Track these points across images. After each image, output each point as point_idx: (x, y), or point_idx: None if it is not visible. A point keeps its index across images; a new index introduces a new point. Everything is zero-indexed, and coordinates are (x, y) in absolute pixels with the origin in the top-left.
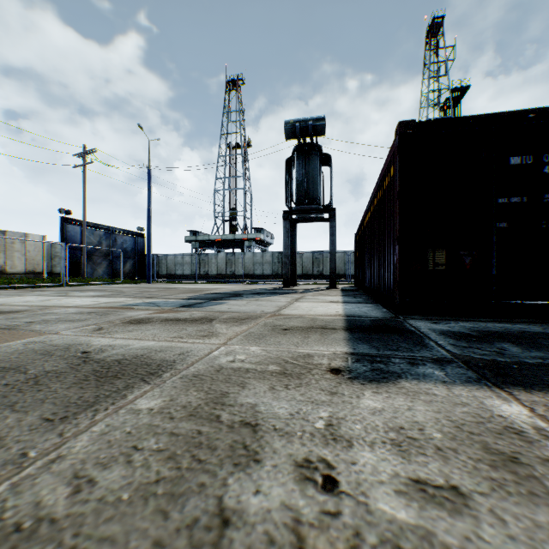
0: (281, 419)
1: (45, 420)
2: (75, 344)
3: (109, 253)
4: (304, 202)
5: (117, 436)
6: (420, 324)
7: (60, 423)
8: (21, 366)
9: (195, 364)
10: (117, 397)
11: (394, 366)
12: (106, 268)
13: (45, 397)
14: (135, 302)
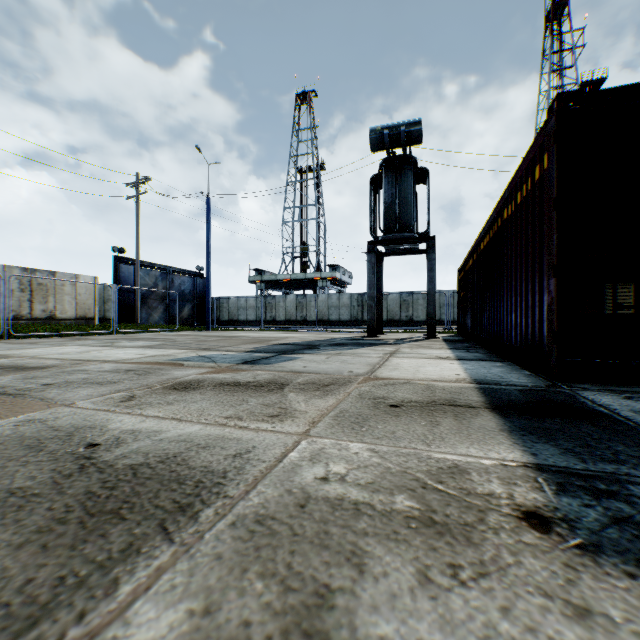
0: None
1: None
2: (84, 427)
3: (165, 296)
4: (395, 230)
5: None
6: (607, 401)
7: None
8: None
9: (259, 485)
10: (96, 588)
11: None
12: (162, 313)
13: None
14: (186, 355)
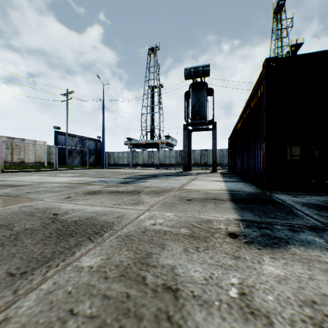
0: (198, 284)
1: (9, 275)
2: (50, 208)
3: (81, 151)
4: (196, 119)
5: (59, 296)
6: (284, 197)
7: (19, 278)
8: (11, 224)
9: (127, 226)
10: (67, 254)
11: (278, 232)
12: (80, 160)
13: (16, 251)
14: (93, 180)
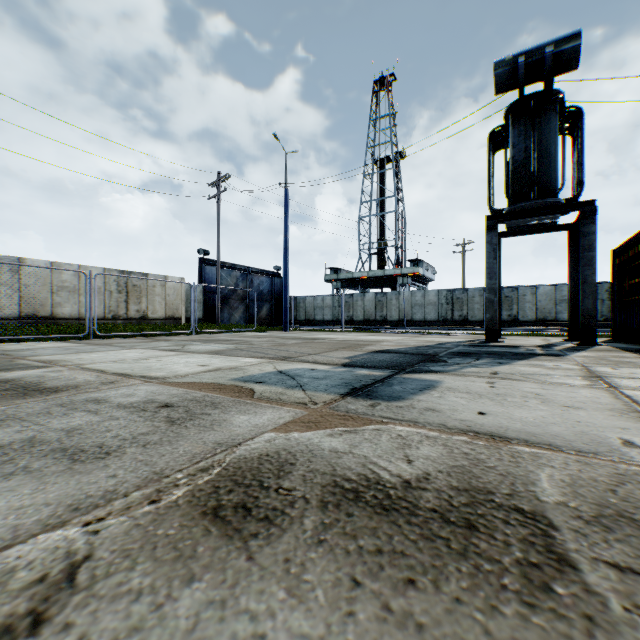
0: None
1: None
2: None
3: (245, 296)
4: (530, 196)
5: None
6: None
7: None
8: None
9: None
10: None
11: None
12: (242, 313)
13: None
14: (260, 370)
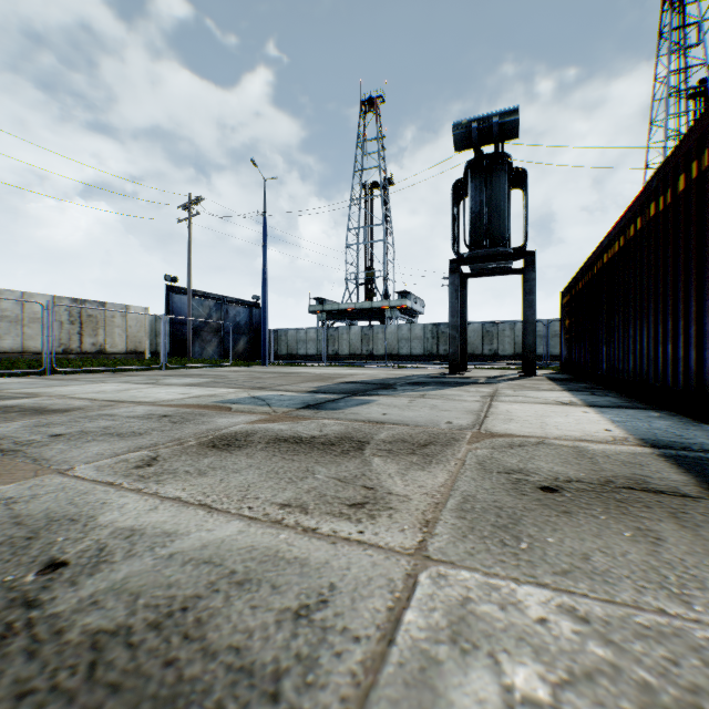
0: None
1: None
2: (62, 518)
3: (219, 328)
4: (484, 244)
5: None
6: None
7: None
8: None
9: None
10: None
11: None
12: (216, 347)
13: None
14: (236, 396)
